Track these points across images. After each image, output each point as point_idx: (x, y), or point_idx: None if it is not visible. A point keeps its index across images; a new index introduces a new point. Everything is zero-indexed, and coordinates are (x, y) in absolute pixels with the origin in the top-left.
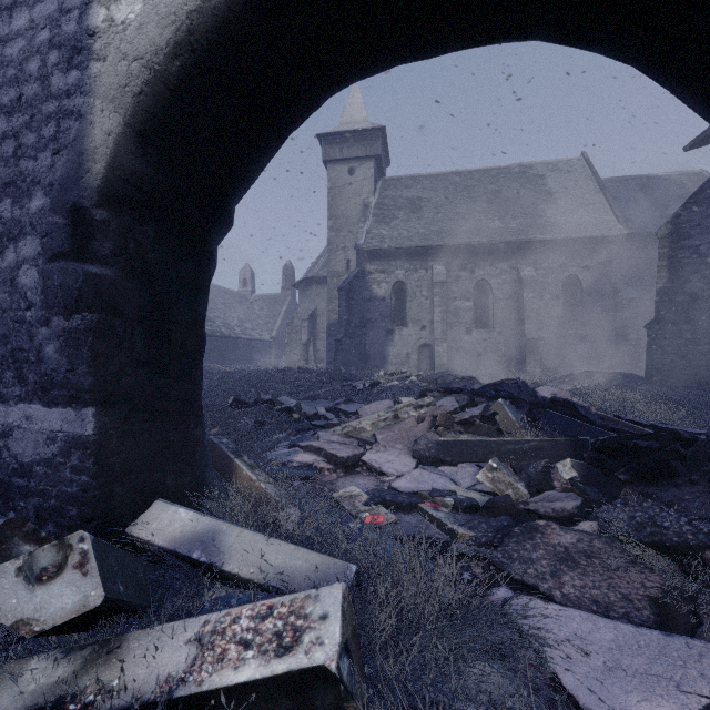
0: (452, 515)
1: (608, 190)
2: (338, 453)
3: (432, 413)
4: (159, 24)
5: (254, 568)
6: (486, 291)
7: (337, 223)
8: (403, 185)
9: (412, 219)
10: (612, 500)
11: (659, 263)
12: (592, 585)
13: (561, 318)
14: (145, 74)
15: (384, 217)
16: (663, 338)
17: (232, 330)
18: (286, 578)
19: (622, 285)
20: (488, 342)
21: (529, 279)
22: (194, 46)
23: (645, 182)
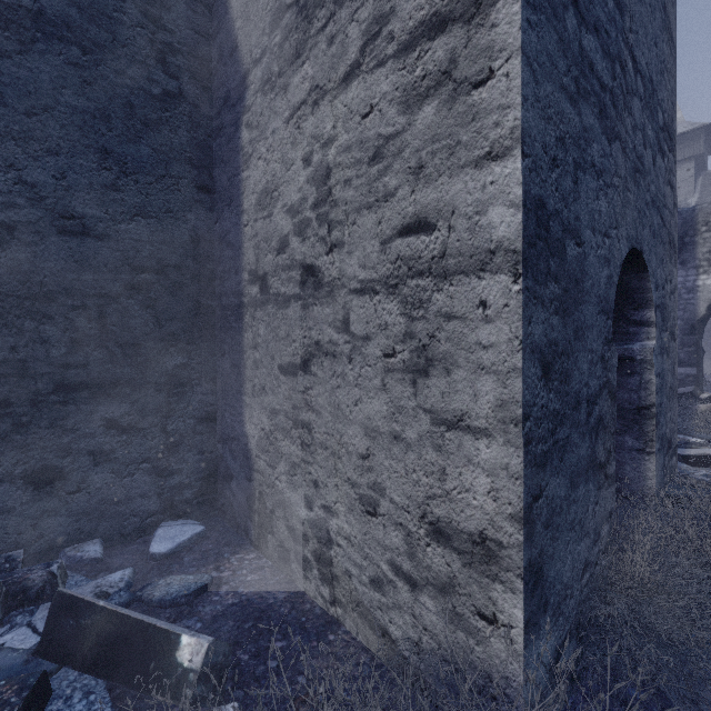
0: None
1: None
2: None
3: None
4: None
5: None
6: None
7: None
8: None
9: None
10: None
11: None
12: None
13: None
14: None
15: None
16: None
17: None
18: None
19: None
20: None
21: None
22: None
23: None
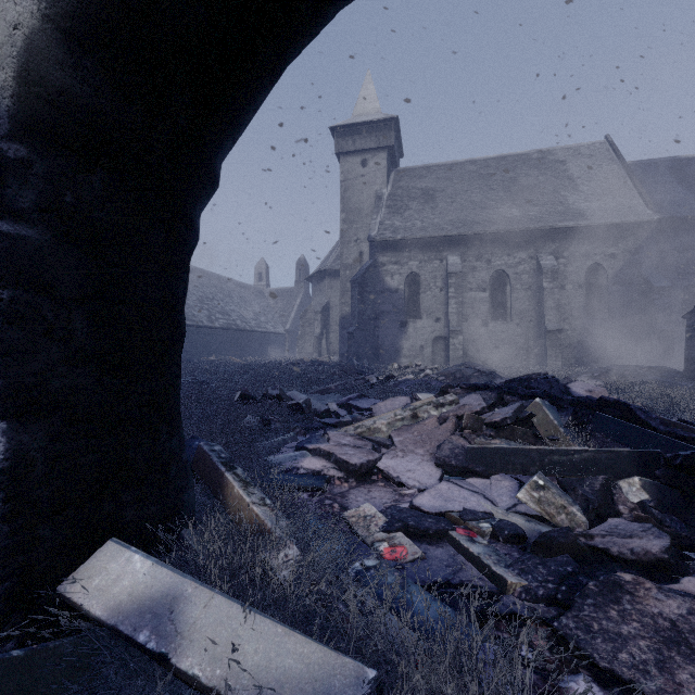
0: (492, 549)
1: (634, 174)
2: (350, 459)
3: (455, 412)
4: None
5: (222, 667)
6: (503, 281)
7: (350, 215)
8: (416, 176)
9: (425, 209)
10: None
11: None
12: None
13: (584, 309)
14: None
15: (397, 208)
16: None
17: (247, 323)
18: (268, 690)
19: (652, 273)
20: (506, 334)
21: (550, 268)
22: None
23: (675, 164)
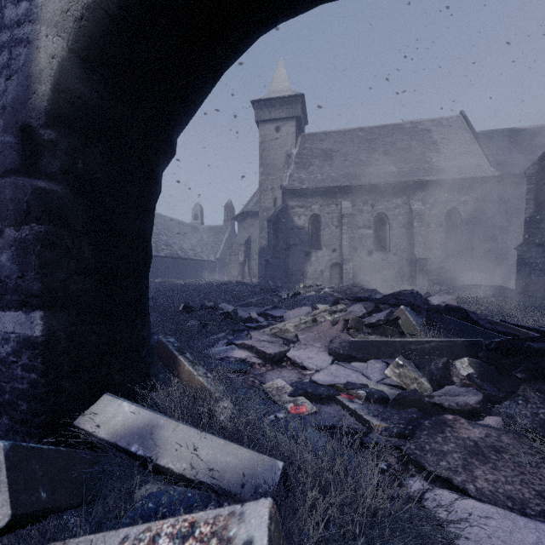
0: (365, 406)
1: (482, 140)
2: (267, 350)
3: (344, 317)
4: None
5: (187, 463)
6: (384, 221)
7: (267, 169)
8: (318, 139)
9: (325, 165)
10: (509, 396)
11: (527, 197)
12: (505, 480)
13: (444, 243)
14: None
15: (303, 164)
16: (531, 258)
17: (186, 252)
18: (216, 474)
19: (494, 216)
20: (385, 261)
21: (419, 211)
22: None
23: (512, 134)
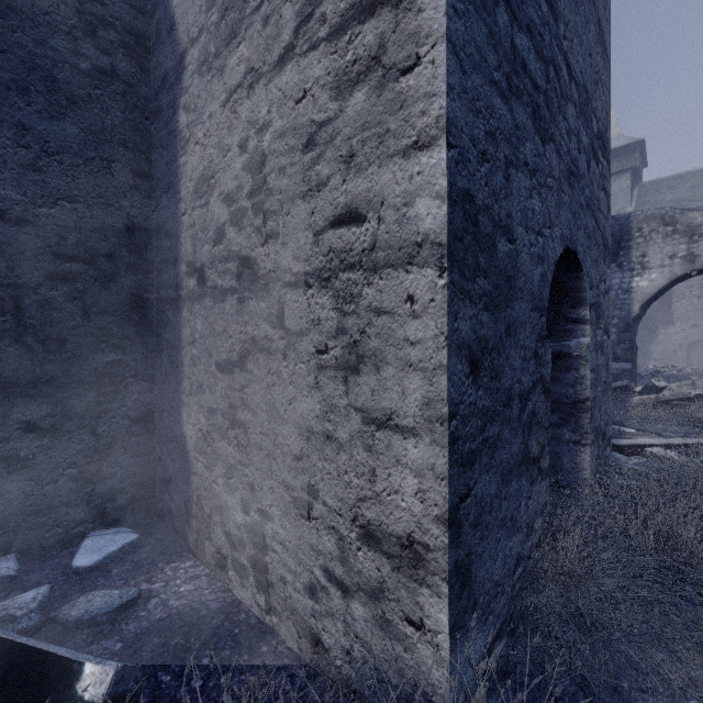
0: None
1: None
2: None
3: None
4: (653, 288)
5: None
6: None
7: None
8: (665, 188)
9: None
10: None
11: None
12: None
13: None
14: (649, 297)
15: None
16: None
17: None
18: None
19: None
20: None
21: None
22: (660, 289)
23: None
